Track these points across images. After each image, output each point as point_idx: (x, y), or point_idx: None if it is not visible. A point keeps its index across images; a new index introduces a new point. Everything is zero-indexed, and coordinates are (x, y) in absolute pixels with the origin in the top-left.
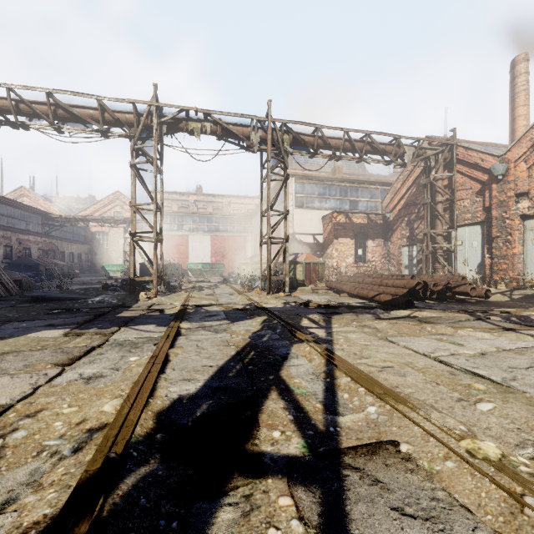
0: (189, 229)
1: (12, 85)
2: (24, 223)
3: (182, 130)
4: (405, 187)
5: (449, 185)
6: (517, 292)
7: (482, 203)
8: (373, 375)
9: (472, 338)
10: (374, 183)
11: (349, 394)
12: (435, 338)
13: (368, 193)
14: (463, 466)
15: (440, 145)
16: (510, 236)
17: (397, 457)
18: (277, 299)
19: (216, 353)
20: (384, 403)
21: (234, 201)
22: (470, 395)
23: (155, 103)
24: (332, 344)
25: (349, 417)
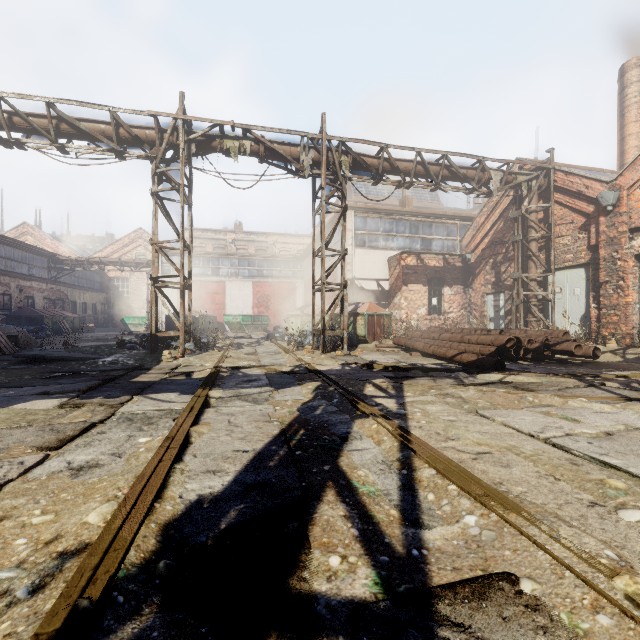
0: (227, 273)
1: (3, 93)
2: (26, 266)
3: (215, 150)
4: (490, 221)
5: (545, 219)
6: (632, 350)
7: (587, 240)
8: (465, 465)
9: (589, 411)
10: (451, 218)
11: (435, 494)
12: (540, 411)
13: (444, 229)
14: (626, 625)
15: (533, 170)
16: (622, 281)
17: (518, 604)
18: (333, 359)
19: (253, 432)
20: (487, 510)
21: (281, 240)
22: (606, 498)
23: (182, 115)
24: (406, 419)
25: (438, 531)
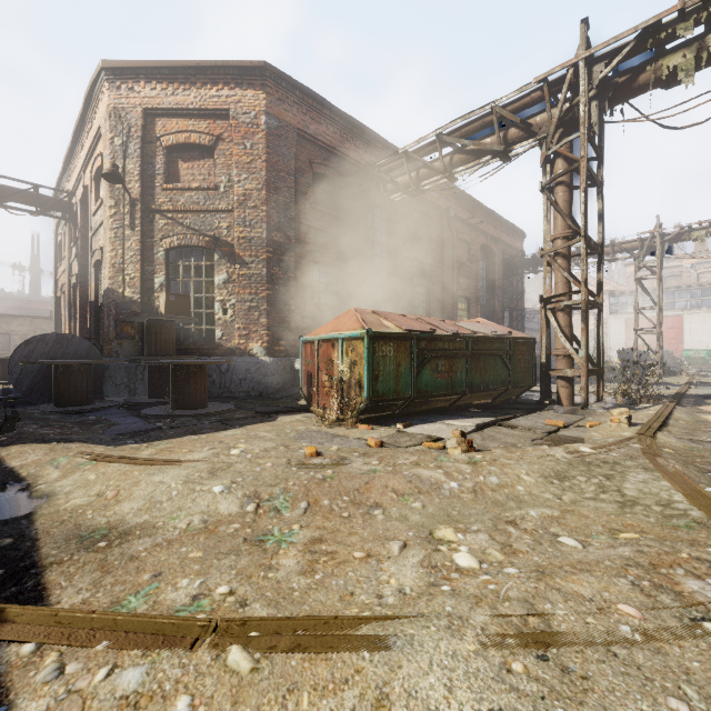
0: (684, 306)
1: None
2: None
3: (683, 241)
4: None
5: None
6: None
7: None
8: None
9: None
10: None
11: None
12: None
13: None
14: None
15: None
16: None
17: None
18: None
19: None
20: None
21: None
22: None
23: (658, 230)
24: None
25: None
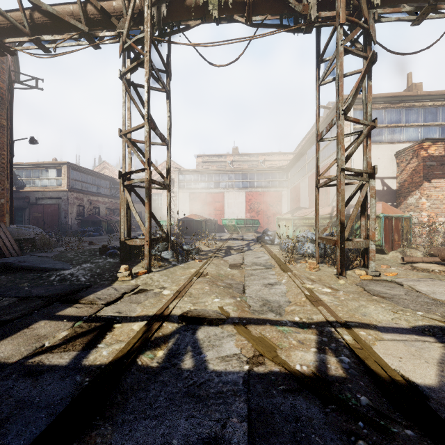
0: (225, 186)
1: None
2: (95, 187)
3: (191, 11)
4: None
5: None
6: None
7: None
8: None
9: None
10: None
11: None
12: None
13: None
14: None
15: None
16: None
17: None
18: (382, 302)
19: None
20: None
21: (269, 158)
22: None
23: None
24: None
25: None
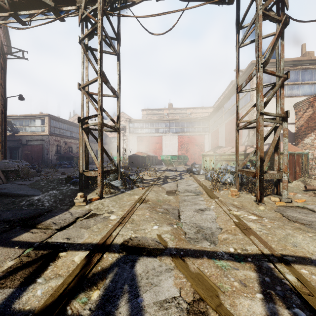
0: (163, 131)
1: None
2: (69, 132)
3: None
4: None
5: None
6: None
7: None
8: None
9: None
10: None
11: None
12: None
13: None
14: None
15: None
16: None
17: None
18: (307, 231)
19: None
20: None
21: (195, 111)
22: None
23: None
24: None
25: None
